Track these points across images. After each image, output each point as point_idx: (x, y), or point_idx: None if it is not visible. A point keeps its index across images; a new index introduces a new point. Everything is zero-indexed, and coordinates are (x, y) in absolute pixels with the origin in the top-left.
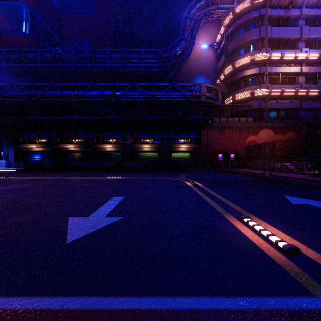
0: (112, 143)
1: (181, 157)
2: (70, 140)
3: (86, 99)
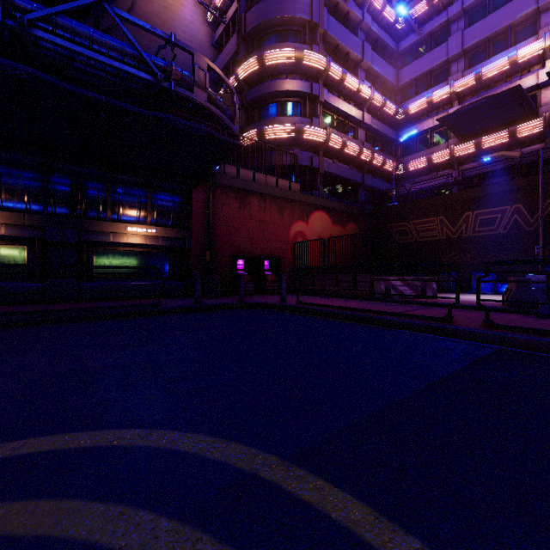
0: None
1: (129, 264)
2: None
3: None
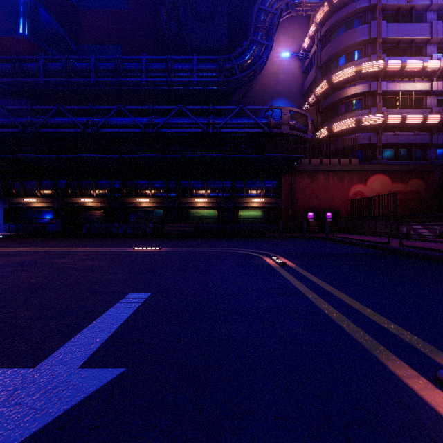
0: (150, 196)
1: (253, 216)
2: (88, 191)
3: (110, 130)
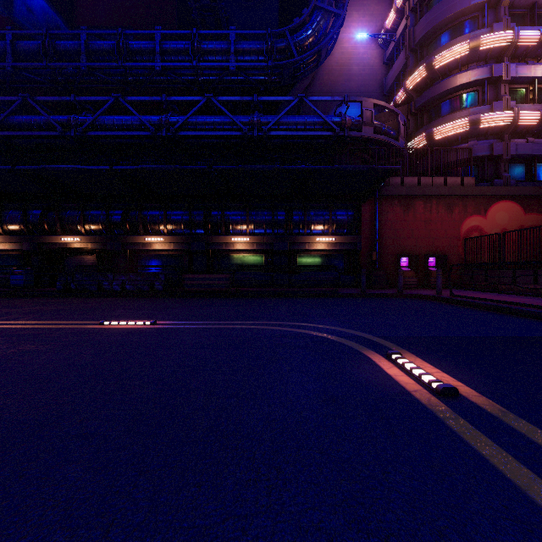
0: (165, 233)
1: (317, 263)
2: (73, 226)
3: (103, 133)
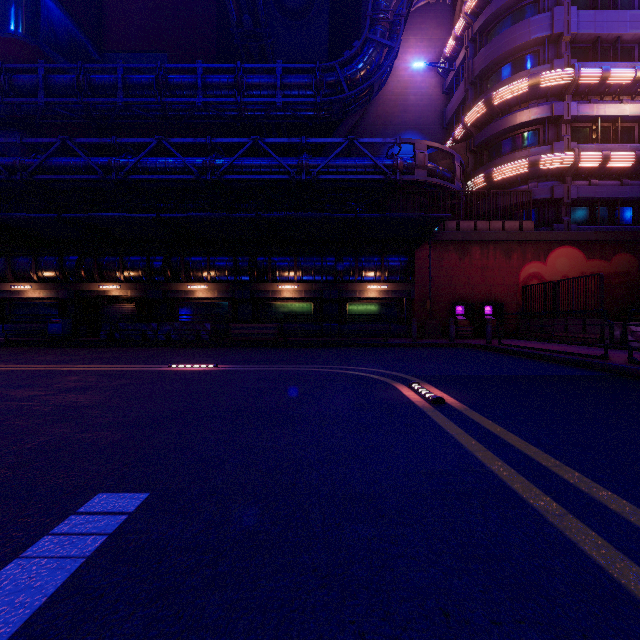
0: (208, 280)
1: (369, 312)
2: (112, 272)
3: (145, 176)
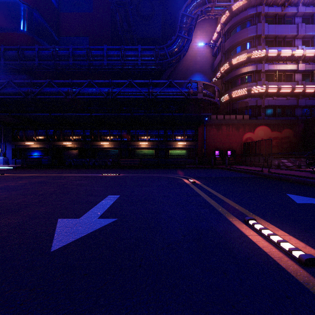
0: (109, 140)
1: (178, 154)
2: (68, 137)
3: (83, 96)
